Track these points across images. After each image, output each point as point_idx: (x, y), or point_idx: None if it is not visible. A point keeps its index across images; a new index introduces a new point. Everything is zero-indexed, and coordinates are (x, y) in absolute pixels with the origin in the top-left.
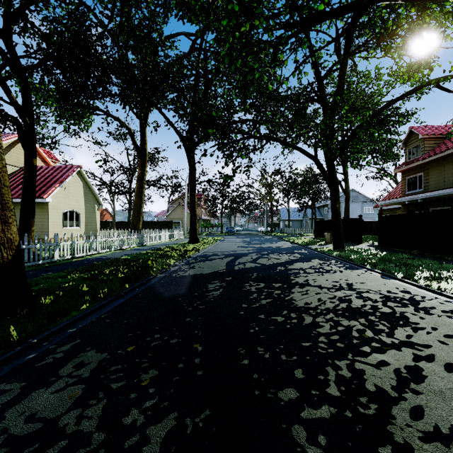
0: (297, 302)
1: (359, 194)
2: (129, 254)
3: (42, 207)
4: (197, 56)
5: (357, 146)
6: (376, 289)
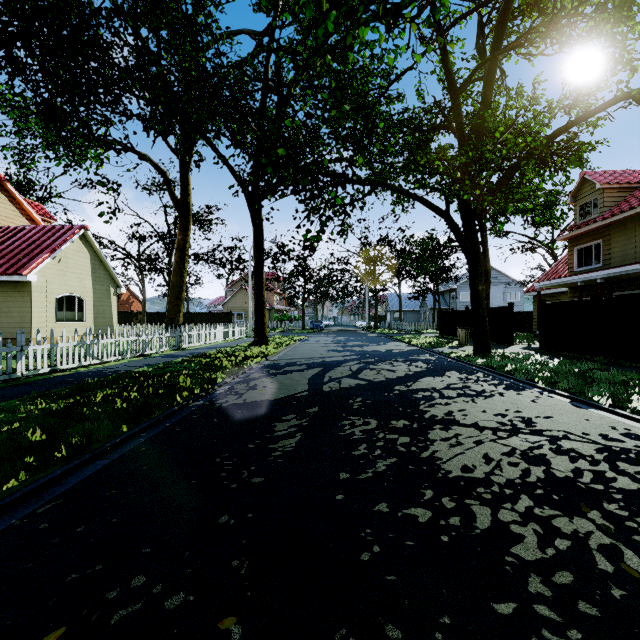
0: (447, 465)
1: (499, 273)
2: (153, 364)
3: (21, 288)
4: (266, 57)
5: (520, 191)
6: (579, 430)
